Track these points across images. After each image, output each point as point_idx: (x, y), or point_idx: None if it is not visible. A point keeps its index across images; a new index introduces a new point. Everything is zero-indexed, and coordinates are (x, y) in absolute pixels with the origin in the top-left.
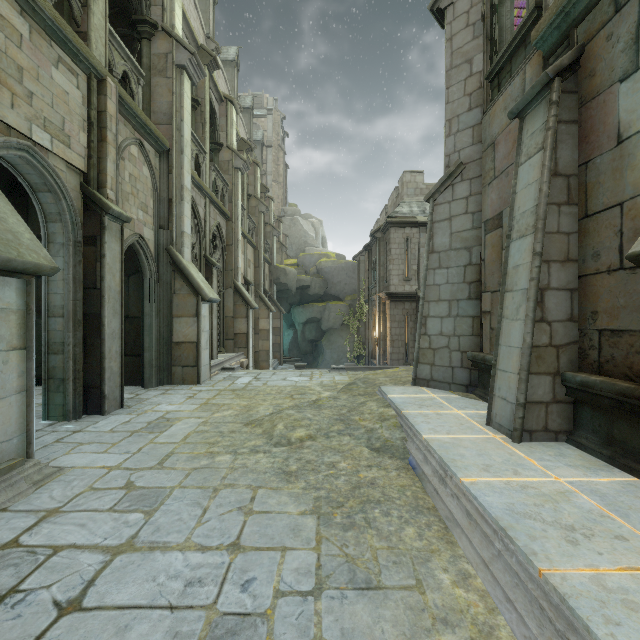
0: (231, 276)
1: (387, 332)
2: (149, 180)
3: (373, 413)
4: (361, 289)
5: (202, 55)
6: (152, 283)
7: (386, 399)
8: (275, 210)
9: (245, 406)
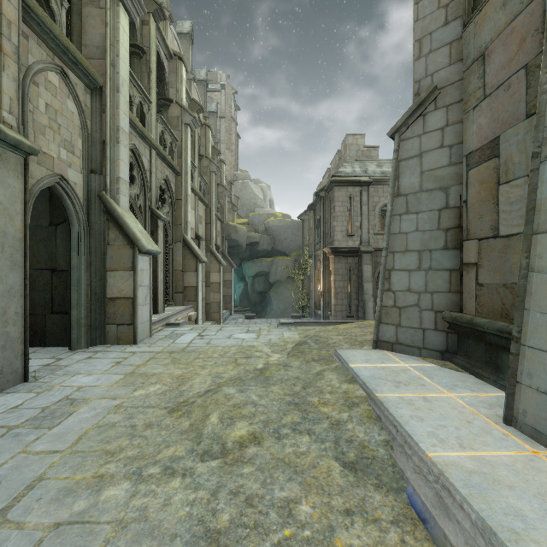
0: (180, 230)
1: (331, 285)
2: (76, 117)
3: (335, 392)
4: (305, 245)
5: (147, 3)
6: (81, 232)
7: (347, 369)
8: (228, 175)
9: (178, 377)
